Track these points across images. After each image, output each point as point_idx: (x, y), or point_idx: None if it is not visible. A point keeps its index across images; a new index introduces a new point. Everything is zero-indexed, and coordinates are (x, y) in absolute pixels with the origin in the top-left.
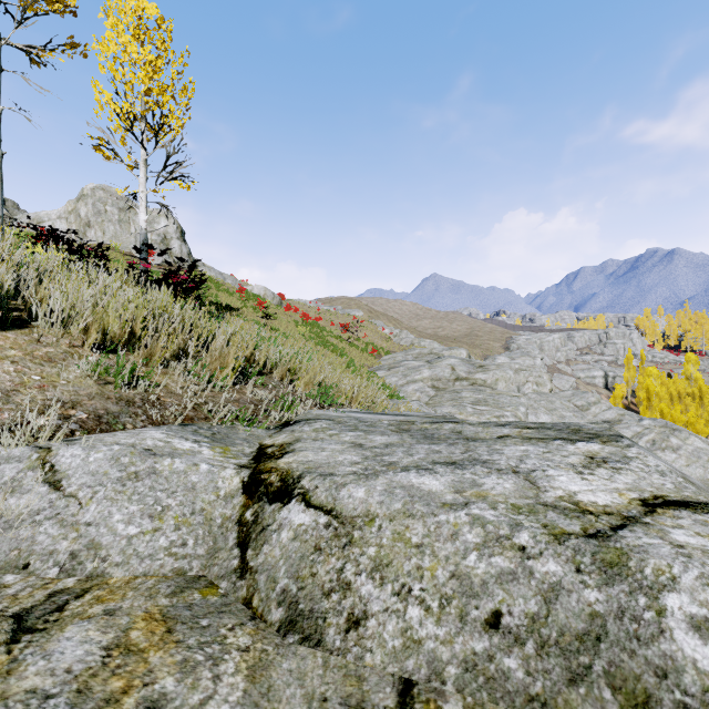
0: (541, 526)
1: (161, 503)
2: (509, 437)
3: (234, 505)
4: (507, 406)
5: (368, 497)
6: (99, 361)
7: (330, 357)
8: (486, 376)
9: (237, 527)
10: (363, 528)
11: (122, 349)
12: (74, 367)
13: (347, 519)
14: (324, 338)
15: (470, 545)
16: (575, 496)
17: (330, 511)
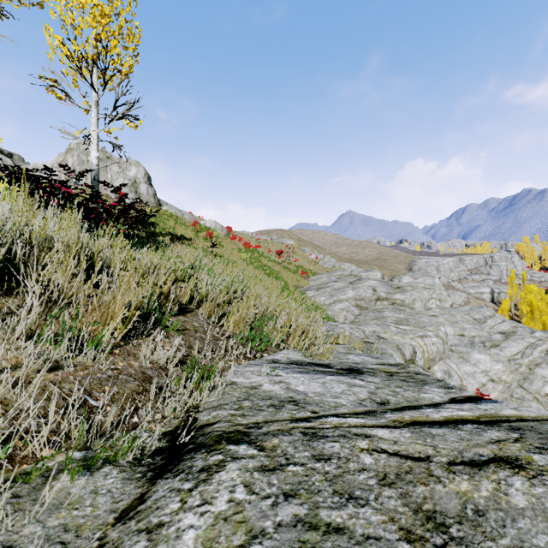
0: None
1: None
2: None
3: None
4: (428, 325)
5: None
6: None
7: (266, 281)
8: (404, 296)
9: None
10: None
11: None
12: None
13: None
14: (262, 262)
15: None
16: None
17: None
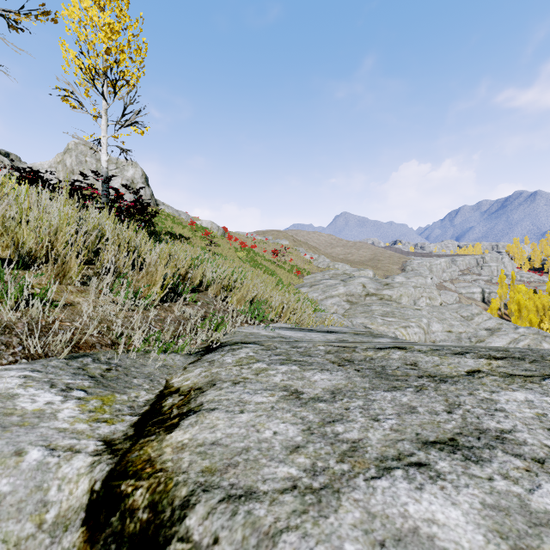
0: None
1: None
2: (481, 372)
3: None
4: (412, 317)
5: None
6: None
7: (262, 276)
8: (392, 292)
9: None
10: None
11: (40, 265)
12: None
13: None
14: (257, 261)
15: None
16: None
17: None
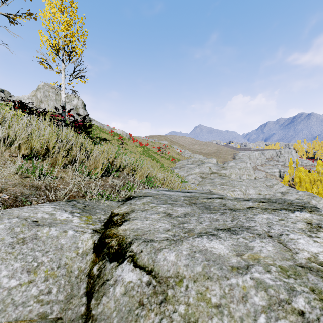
0: (310, 291)
1: (37, 260)
2: (253, 208)
3: (87, 261)
4: (236, 185)
5: (177, 261)
6: (22, 165)
7: (152, 162)
8: (226, 171)
9: (87, 279)
10: (175, 288)
11: (42, 158)
12: (8, 168)
13: (162, 278)
14: (149, 154)
15: (258, 308)
16: (318, 258)
17: (150, 271)
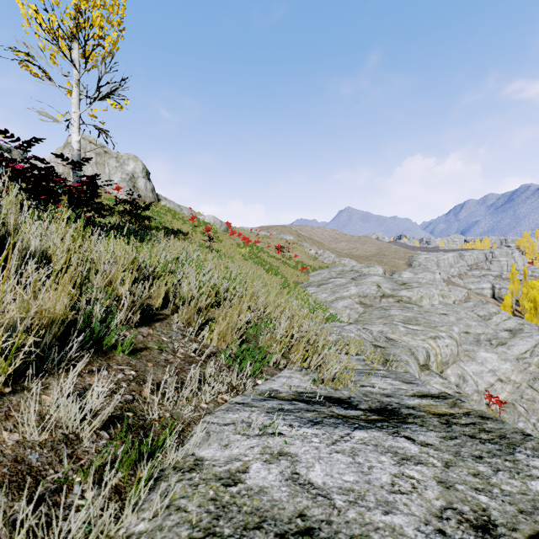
0: None
1: None
2: None
3: None
4: (440, 325)
5: None
6: None
7: (265, 277)
8: (411, 293)
9: None
10: None
11: None
12: None
13: None
14: (261, 258)
15: None
16: None
17: None
